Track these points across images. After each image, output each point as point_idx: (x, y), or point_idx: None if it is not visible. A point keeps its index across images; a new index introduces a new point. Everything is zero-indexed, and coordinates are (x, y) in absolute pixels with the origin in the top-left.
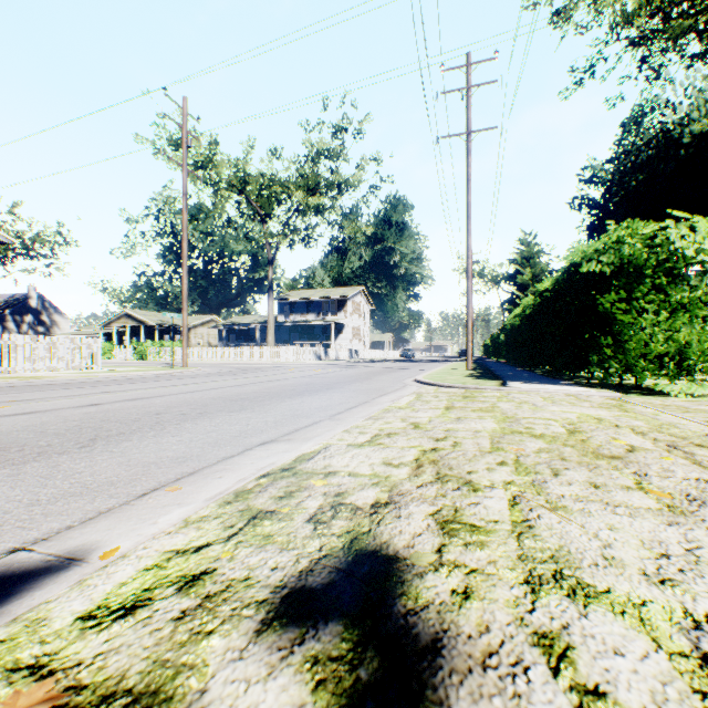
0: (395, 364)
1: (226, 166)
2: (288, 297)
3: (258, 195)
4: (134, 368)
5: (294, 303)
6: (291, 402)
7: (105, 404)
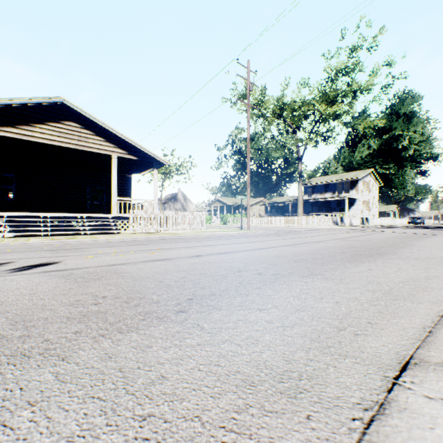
0: (413, 230)
1: (270, 102)
2: (310, 182)
3: (290, 116)
4: (221, 230)
5: (315, 186)
6: (356, 268)
7: (204, 256)
